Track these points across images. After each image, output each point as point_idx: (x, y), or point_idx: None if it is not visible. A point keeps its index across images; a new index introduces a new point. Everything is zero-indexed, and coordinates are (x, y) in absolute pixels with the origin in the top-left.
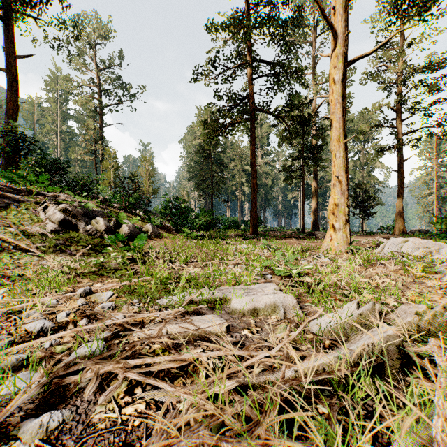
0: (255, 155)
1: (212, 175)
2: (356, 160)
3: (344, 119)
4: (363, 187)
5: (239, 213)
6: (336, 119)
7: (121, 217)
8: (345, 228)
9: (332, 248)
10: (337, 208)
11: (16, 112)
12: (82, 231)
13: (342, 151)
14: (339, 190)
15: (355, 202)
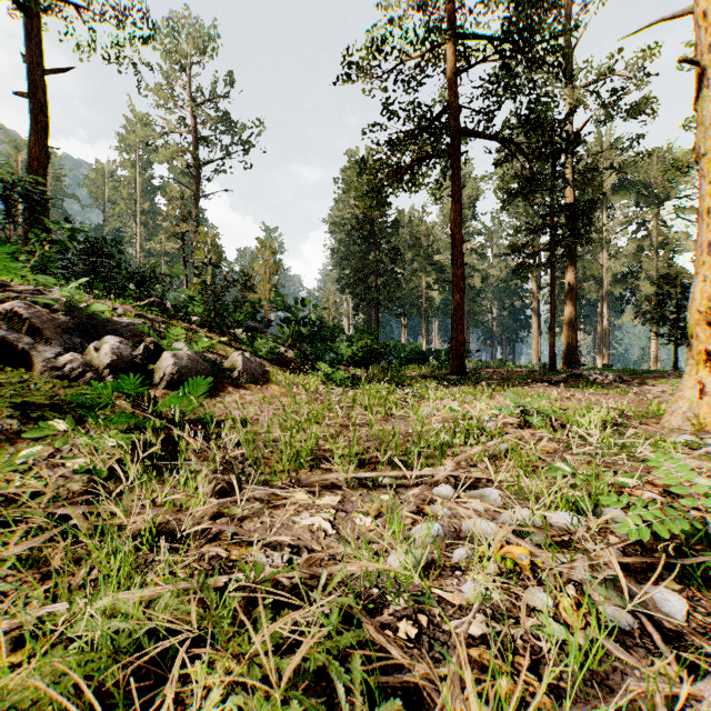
0: (460, 221)
1: (377, 269)
2: (642, 238)
3: None
4: (677, 282)
5: (423, 337)
6: None
7: (174, 337)
8: None
9: (708, 418)
10: None
11: (44, 165)
12: (42, 368)
13: None
14: None
15: (658, 311)
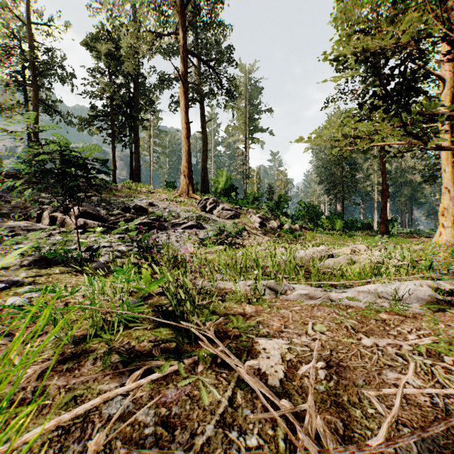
0: (385, 162)
1: (342, 180)
2: None
3: (452, 142)
4: None
5: (375, 215)
6: (444, 143)
7: (282, 220)
8: (452, 226)
9: (440, 241)
10: (446, 211)
11: (207, 157)
12: (268, 227)
13: (449, 167)
14: (447, 197)
15: None
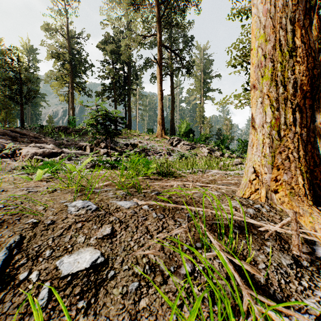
0: None
1: None
2: None
3: None
4: None
5: None
6: None
7: (223, 151)
8: None
9: None
10: None
11: (173, 111)
12: (213, 155)
13: None
14: None
15: None
